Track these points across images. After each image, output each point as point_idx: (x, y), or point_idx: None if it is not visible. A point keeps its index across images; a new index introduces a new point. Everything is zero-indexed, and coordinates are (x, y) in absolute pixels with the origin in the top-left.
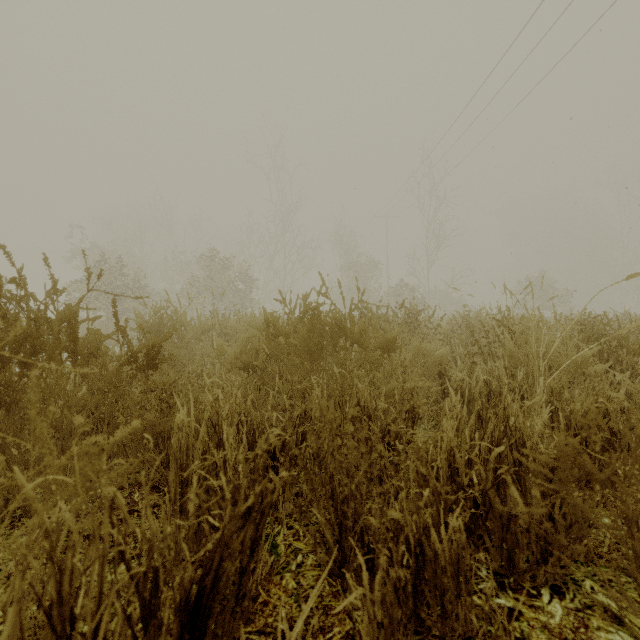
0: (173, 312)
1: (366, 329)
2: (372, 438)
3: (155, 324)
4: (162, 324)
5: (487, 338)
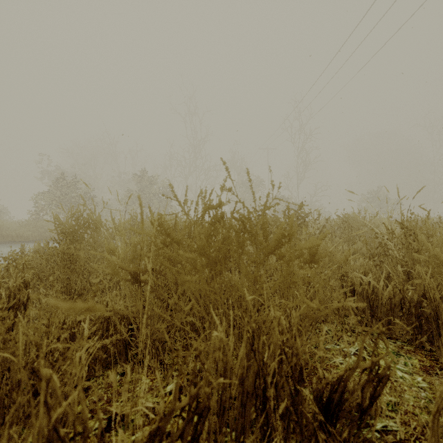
0: (88, 215)
1: (289, 236)
2: (317, 431)
3: (70, 225)
4: (78, 225)
5: (383, 239)
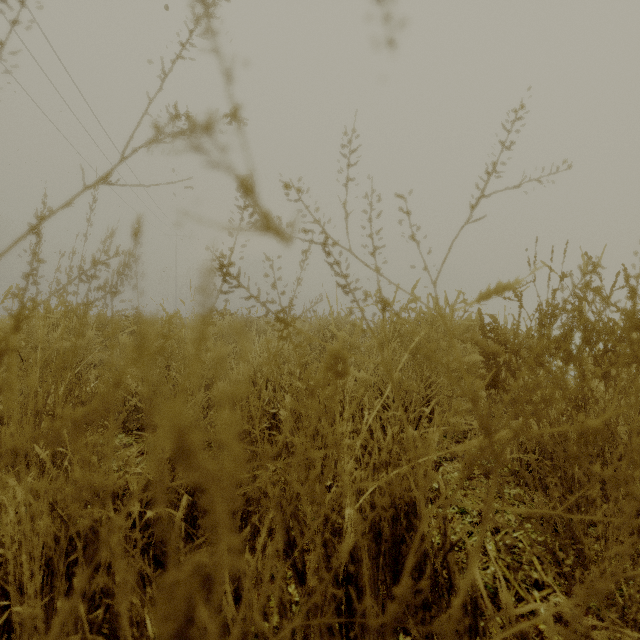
0: None
1: None
2: None
3: None
4: None
5: None
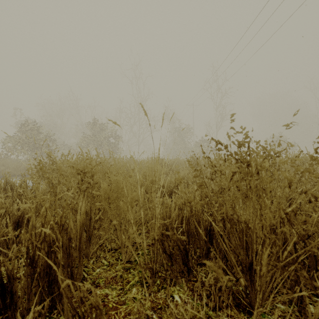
0: None
1: None
2: None
3: None
4: None
5: None
